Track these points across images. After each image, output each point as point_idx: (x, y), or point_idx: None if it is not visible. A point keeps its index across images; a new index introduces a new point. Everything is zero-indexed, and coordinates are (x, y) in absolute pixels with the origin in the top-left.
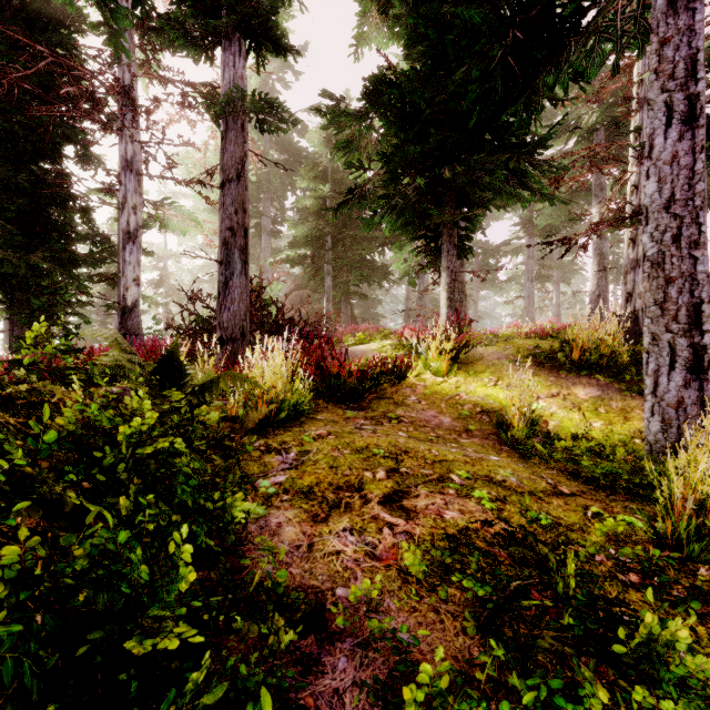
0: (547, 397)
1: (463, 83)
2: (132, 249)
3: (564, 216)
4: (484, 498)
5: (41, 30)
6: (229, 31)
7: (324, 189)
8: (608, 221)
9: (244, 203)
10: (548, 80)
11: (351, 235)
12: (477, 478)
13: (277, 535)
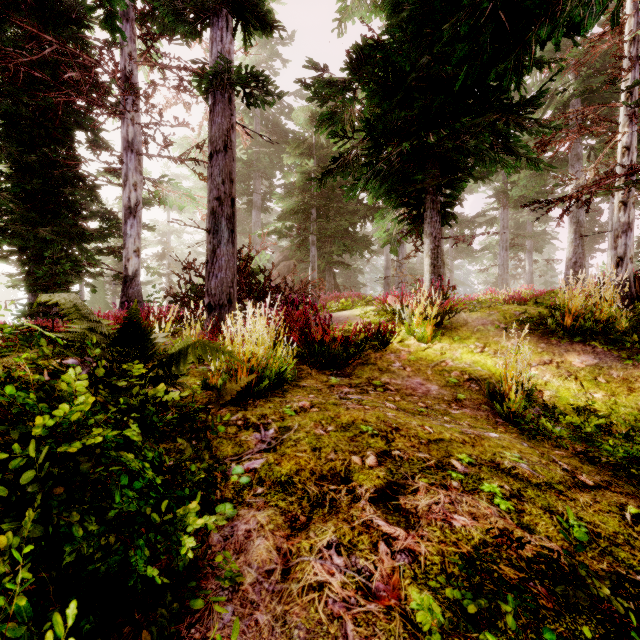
0: (539, 365)
1: (450, 42)
2: (133, 222)
3: (538, 187)
4: (496, 494)
5: (54, 27)
6: (216, 7)
7: (309, 163)
8: (617, 175)
9: (231, 174)
10: (541, 34)
11: (334, 207)
12: (481, 464)
13: (244, 552)
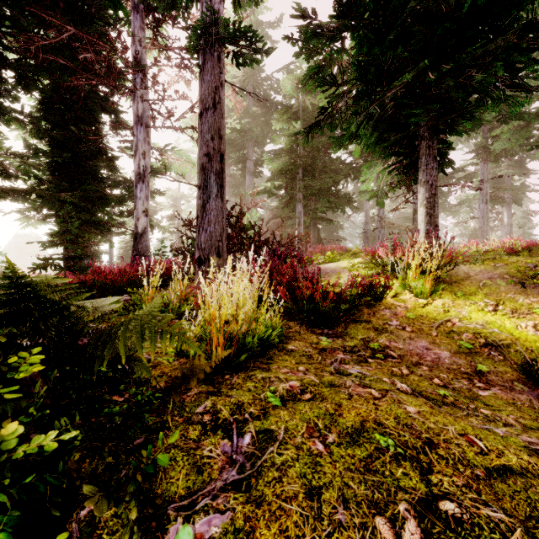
0: None
1: None
2: (142, 186)
3: (523, 140)
4: None
5: (82, 26)
6: None
7: (296, 125)
8: None
9: (220, 130)
10: None
11: (319, 166)
12: None
13: None
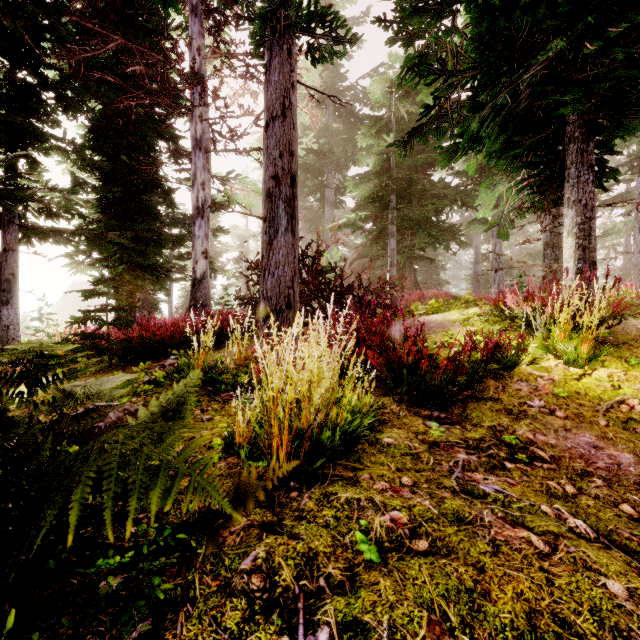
0: None
1: None
2: (201, 223)
3: None
4: None
5: (135, 39)
6: None
7: (387, 139)
8: None
9: (291, 144)
10: None
11: (418, 189)
12: None
13: None
